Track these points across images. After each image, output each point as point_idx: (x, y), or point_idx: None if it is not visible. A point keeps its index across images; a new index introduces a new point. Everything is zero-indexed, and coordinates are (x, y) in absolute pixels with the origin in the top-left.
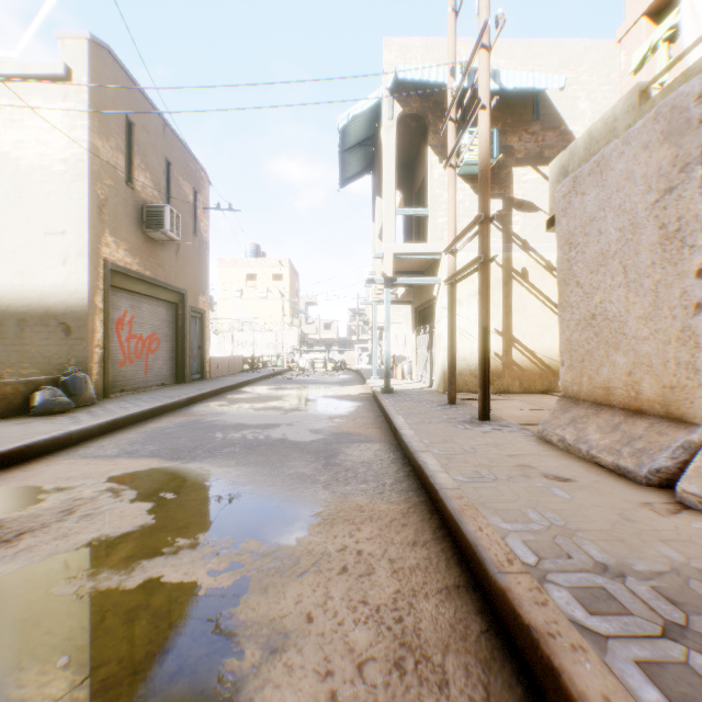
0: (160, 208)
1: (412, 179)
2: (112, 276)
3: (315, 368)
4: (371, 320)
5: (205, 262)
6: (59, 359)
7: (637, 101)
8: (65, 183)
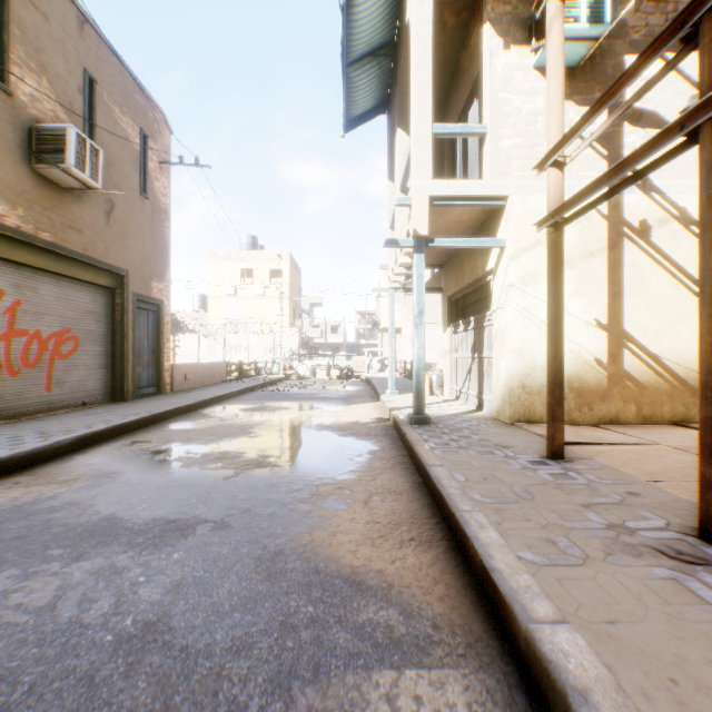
0: (60, 132)
1: (444, 120)
2: None
3: (317, 376)
4: (382, 321)
5: (164, 237)
6: None
7: None
8: None
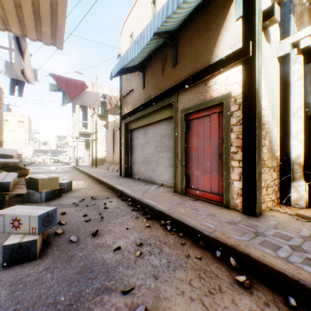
0: None
1: (85, 106)
2: None
3: (45, 162)
4: (70, 143)
5: (3, 123)
6: None
7: (114, 122)
8: None
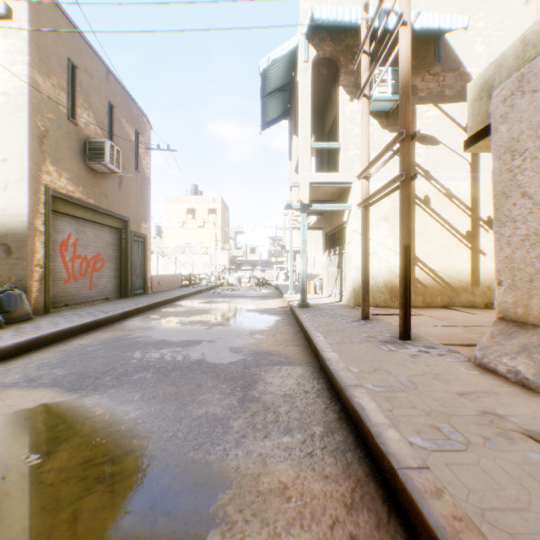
0: (101, 143)
1: (323, 123)
2: (54, 202)
3: (241, 283)
4: (287, 245)
5: (147, 195)
6: (1, 277)
7: None
8: (6, 114)
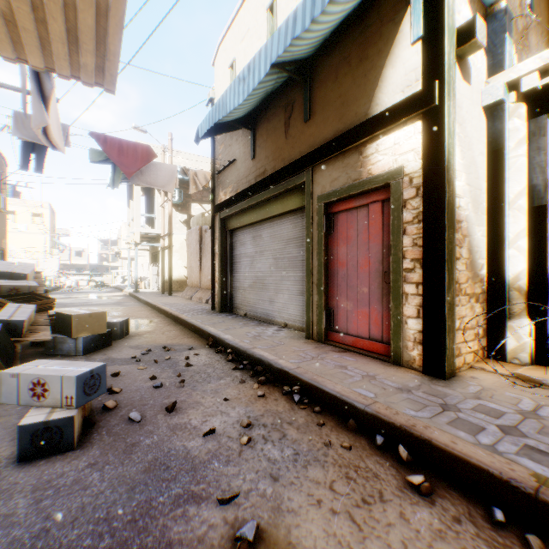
0: None
1: (150, 188)
2: None
3: (80, 286)
4: (123, 253)
5: (6, 217)
6: None
7: (202, 216)
8: None
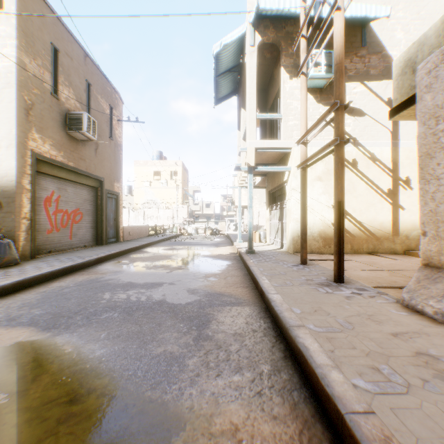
0: (80, 115)
1: (267, 99)
2: (39, 165)
3: (198, 233)
4: (236, 201)
5: (119, 159)
6: None
7: None
8: None
